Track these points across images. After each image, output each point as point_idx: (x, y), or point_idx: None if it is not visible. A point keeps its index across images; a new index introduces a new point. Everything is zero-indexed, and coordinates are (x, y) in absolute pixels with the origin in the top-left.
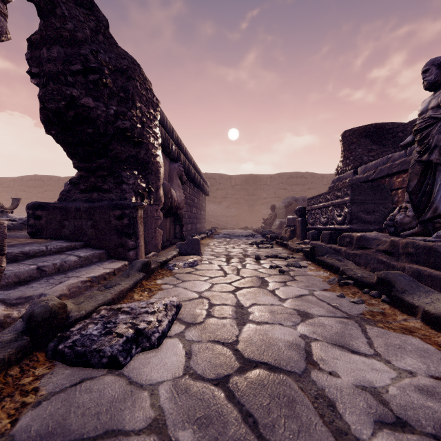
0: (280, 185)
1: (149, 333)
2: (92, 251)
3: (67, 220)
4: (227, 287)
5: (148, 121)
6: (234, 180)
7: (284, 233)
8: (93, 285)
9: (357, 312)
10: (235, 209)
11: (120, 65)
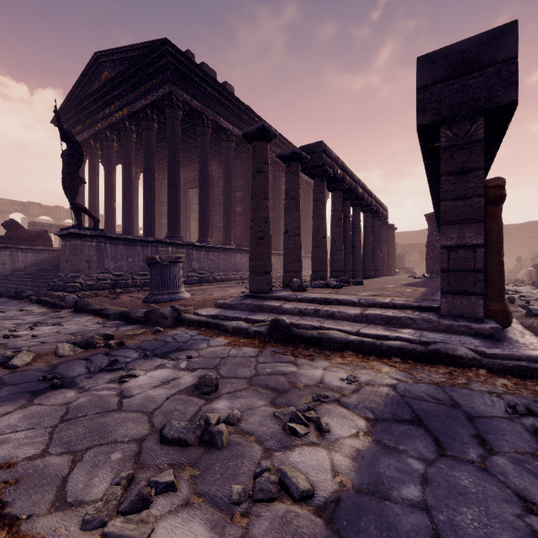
0: (529, 234)
1: None
2: None
3: None
4: None
5: None
6: None
7: (526, 279)
8: None
9: (534, 289)
10: None
11: None
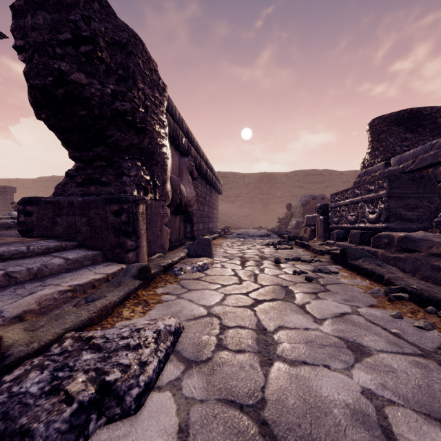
0: (296, 183)
1: (123, 390)
2: (85, 253)
3: (59, 216)
4: (244, 300)
5: (153, 106)
6: (248, 178)
7: (303, 233)
8: (76, 296)
9: (431, 344)
10: (248, 208)
11: (119, 38)
